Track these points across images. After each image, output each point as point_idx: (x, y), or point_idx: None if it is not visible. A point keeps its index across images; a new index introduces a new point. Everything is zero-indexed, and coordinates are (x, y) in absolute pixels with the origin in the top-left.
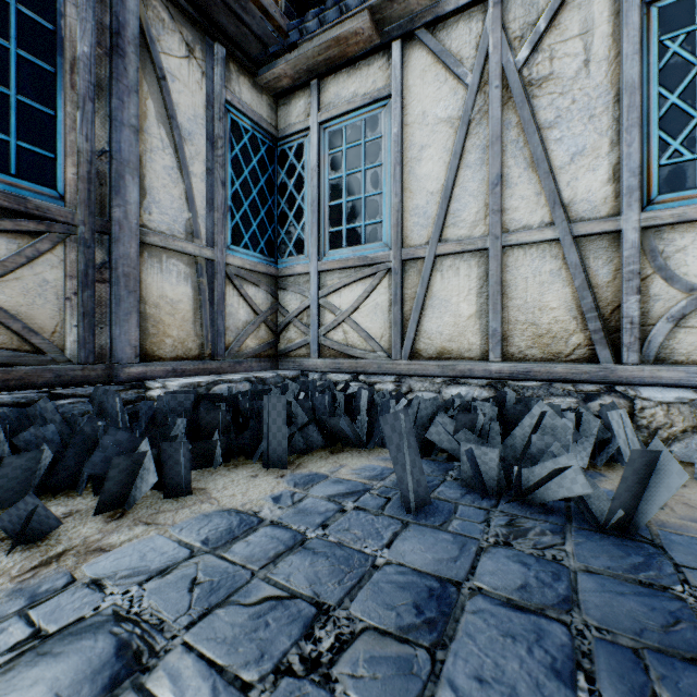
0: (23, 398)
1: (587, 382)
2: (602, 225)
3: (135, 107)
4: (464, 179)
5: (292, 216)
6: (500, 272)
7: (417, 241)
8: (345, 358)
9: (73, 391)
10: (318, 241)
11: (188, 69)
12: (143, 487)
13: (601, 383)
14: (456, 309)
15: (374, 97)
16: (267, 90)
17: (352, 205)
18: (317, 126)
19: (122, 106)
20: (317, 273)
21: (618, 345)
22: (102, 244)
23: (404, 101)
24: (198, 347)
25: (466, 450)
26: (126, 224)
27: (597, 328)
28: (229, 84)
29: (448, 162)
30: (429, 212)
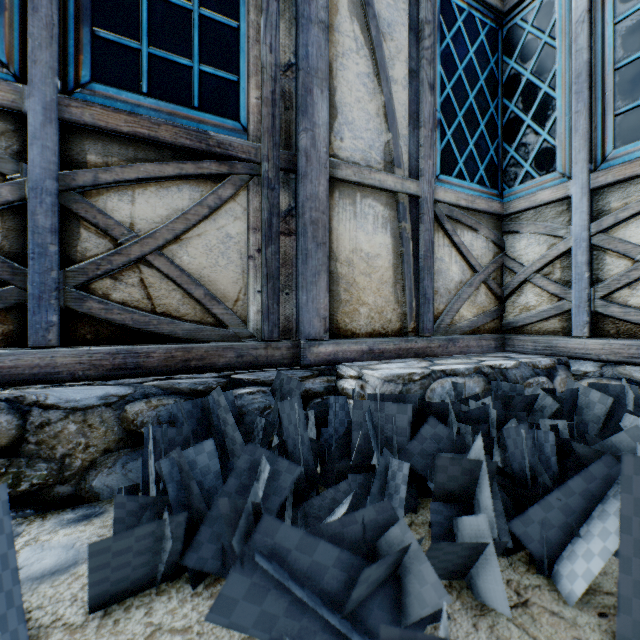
0: (200, 383)
1: None
2: None
3: None
4: None
5: (529, 118)
6: None
7: None
8: None
9: (254, 376)
10: (588, 138)
11: None
12: None
13: None
14: None
15: None
16: None
17: None
18: None
19: None
20: (586, 193)
21: None
22: (288, 185)
23: None
24: (399, 319)
25: None
26: (314, 155)
27: None
28: None
29: None
30: None
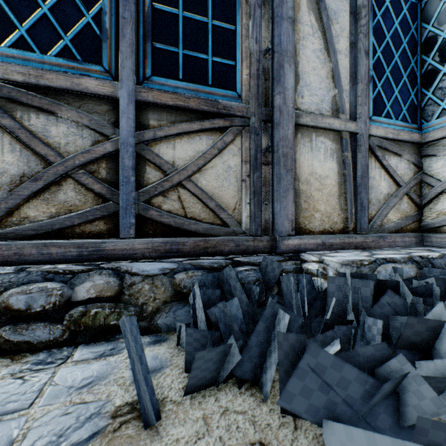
0: (215, 263)
1: None
2: None
3: None
4: None
5: (445, 68)
6: None
7: None
8: None
9: (247, 259)
10: None
11: None
12: None
13: None
14: None
15: None
16: None
17: None
18: None
19: (281, 2)
20: None
21: None
22: (266, 131)
23: None
24: (342, 221)
25: None
26: (284, 109)
27: None
28: None
29: None
30: None
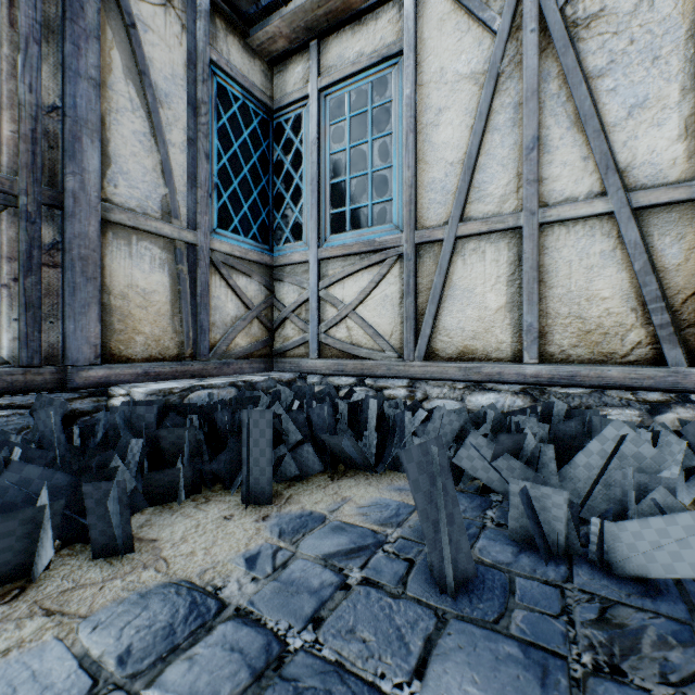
0: None
1: (651, 390)
2: (671, 193)
3: (95, 56)
4: (491, 144)
5: (289, 197)
6: (537, 255)
7: (434, 221)
8: (349, 359)
9: (9, 401)
10: (318, 224)
11: (165, 19)
12: (43, 557)
13: (670, 391)
14: (482, 301)
15: (382, 55)
16: (260, 55)
17: (357, 182)
18: (317, 93)
19: (78, 52)
20: (317, 262)
21: (691, 343)
22: (53, 220)
23: (418, 58)
24: (177, 346)
25: (520, 491)
26: (83, 197)
27: (664, 322)
28: (215, 42)
29: (471, 126)
30: (448, 187)
